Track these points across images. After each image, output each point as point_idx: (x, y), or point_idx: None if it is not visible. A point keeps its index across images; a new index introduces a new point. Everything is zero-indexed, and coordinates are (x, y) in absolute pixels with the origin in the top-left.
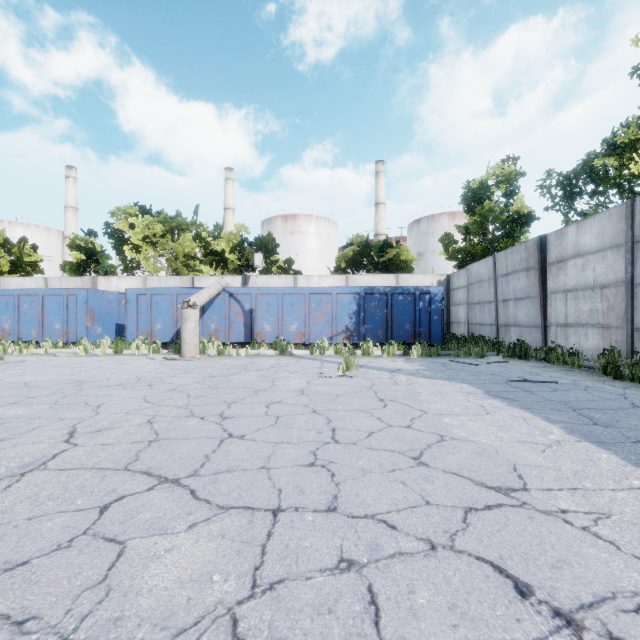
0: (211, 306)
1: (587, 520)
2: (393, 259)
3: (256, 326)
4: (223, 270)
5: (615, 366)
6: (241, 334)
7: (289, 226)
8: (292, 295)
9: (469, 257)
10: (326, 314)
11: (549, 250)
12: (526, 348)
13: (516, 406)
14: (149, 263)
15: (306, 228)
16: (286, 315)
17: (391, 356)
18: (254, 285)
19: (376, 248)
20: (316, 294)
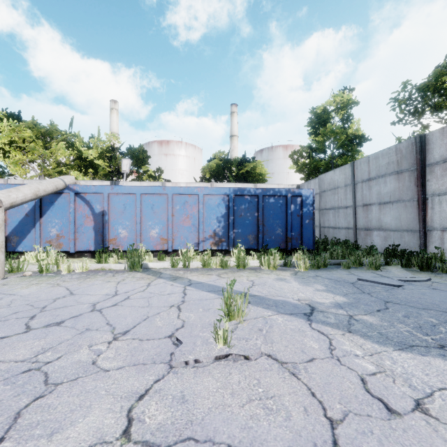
0: (51, 207)
1: None
2: (250, 172)
3: (109, 231)
4: (93, 176)
5: None
6: (90, 240)
7: (164, 149)
8: (152, 195)
9: (315, 170)
10: (192, 217)
11: (430, 150)
12: (430, 257)
13: None
14: (18, 168)
15: (177, 152)
16: (145, 218)
17: (272, 268)
18: None
19: (236, 162)
20: (180, 195)
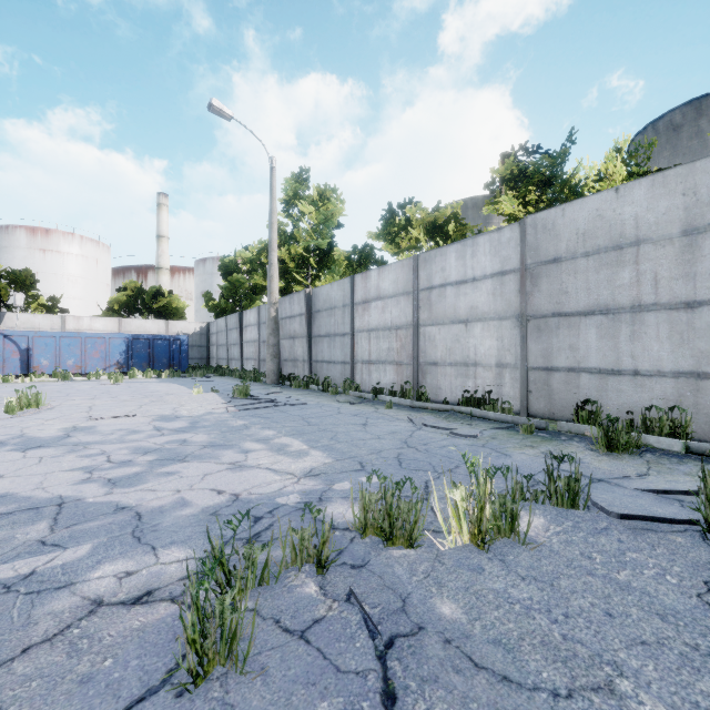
0: None
1: (163, 392)
2: (166, 306)
3: (33, 361)
4: None
5: (240, 374)
6: (17, 368)
7: (39, 242)
8: (70, 338)
9: (223, 311)
10: (101, 352)
11: (243, 320)
12: (225, 370)
13: (182, 385)
14: None
15: (66, 248)
16: (64, 353)
17: (149, 378)
18: (11, 322)
19: (150, 296)
20: (92, 338)
